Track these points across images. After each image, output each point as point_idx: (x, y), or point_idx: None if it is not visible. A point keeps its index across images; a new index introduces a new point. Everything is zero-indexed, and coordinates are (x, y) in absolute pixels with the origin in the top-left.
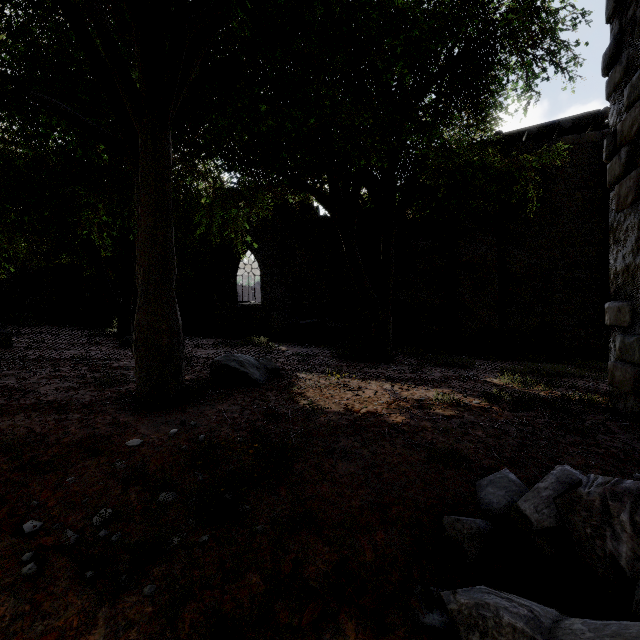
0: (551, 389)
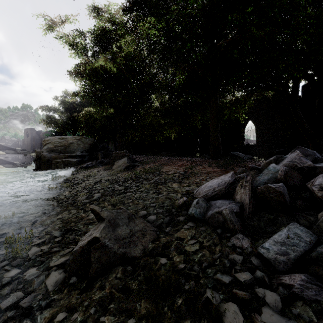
0: None
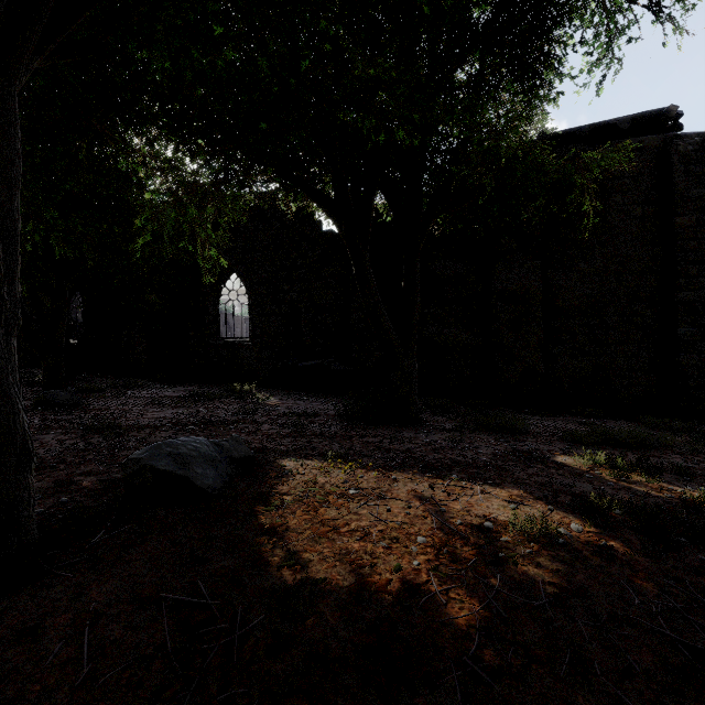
0: (659, 481)
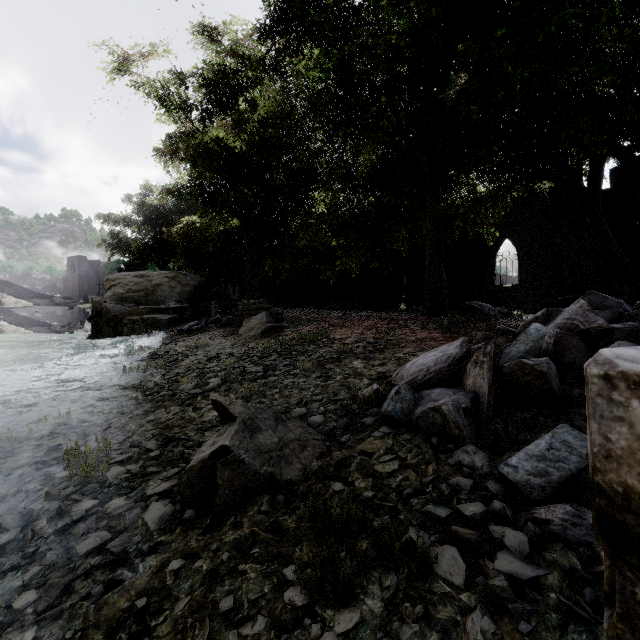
0: None
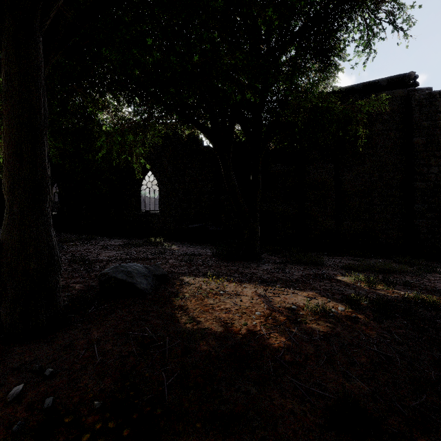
0: (393, 288)
